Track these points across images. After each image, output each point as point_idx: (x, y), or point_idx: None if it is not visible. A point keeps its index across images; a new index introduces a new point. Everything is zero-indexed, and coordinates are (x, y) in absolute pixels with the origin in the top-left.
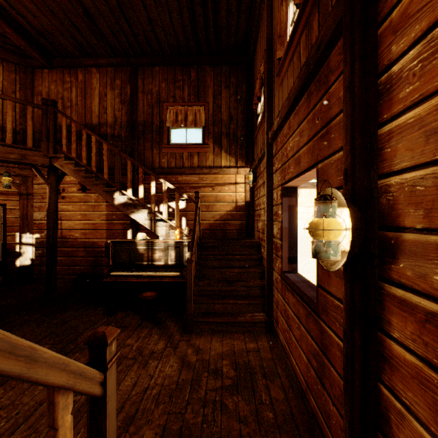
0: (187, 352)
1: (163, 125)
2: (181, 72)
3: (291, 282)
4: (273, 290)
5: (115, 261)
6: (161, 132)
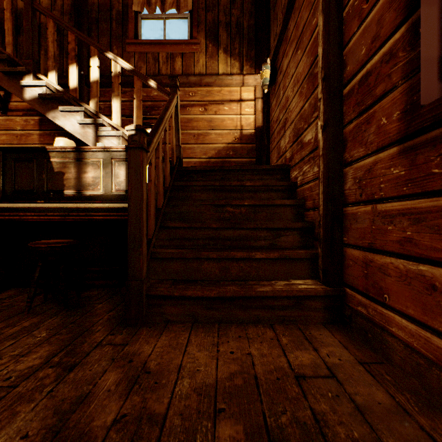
0: (98, 383)
1: (127, 10)
2: None
3: None
4: (344, 218)
5: (6, 187)
6: (125, 21)
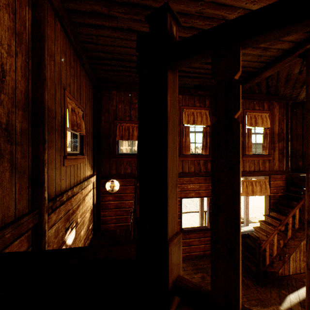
0: None
1: (63, 123)
2: (73, 58)
3: (193, 230)
4: None
5: None
6: (62, 133)
